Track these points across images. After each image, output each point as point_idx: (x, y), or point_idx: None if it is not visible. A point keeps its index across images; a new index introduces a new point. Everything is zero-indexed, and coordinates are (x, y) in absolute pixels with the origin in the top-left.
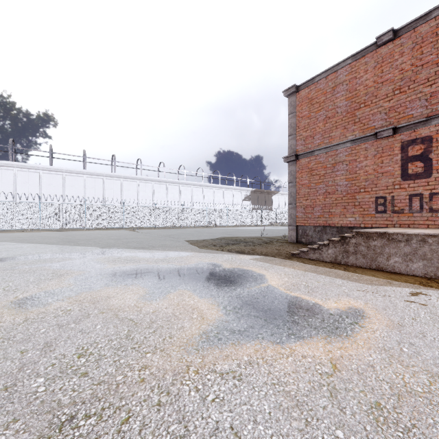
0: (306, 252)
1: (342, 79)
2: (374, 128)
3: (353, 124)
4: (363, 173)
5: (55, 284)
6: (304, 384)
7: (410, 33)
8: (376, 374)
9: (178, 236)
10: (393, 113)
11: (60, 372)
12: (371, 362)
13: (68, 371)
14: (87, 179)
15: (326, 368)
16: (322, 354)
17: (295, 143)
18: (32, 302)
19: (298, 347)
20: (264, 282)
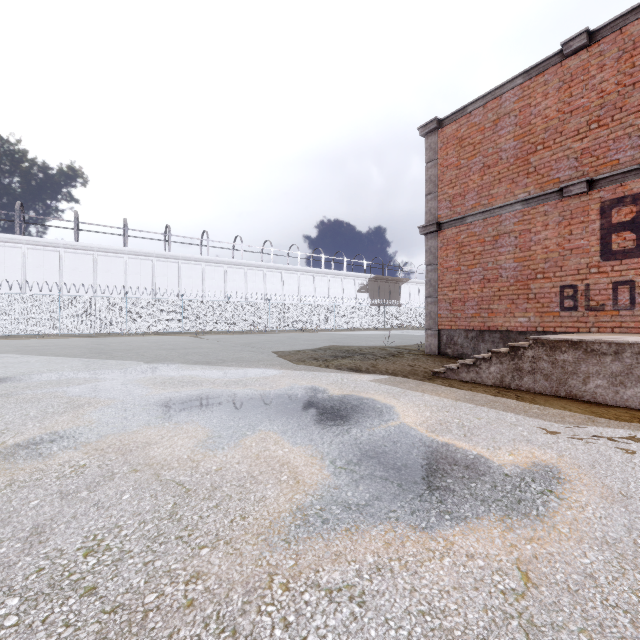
0: (456, 369)
1: (509, 107)
2: (559, 181)
3: (526, 176)
4: (542, 249)
5: (68, 421)
6: (476, 614)
7: (615, 35)
8: (601, 594)
9: (262, 346)
10: (588, 158)
11: (50, 585)
12: (588, 568)
13: (63, 583)
14: (129, 261)
15: (512, 580)
16: (500, 552)
17: (436, 205)
18: (26, 451)
19: (458, 537)
20: (394, 419)
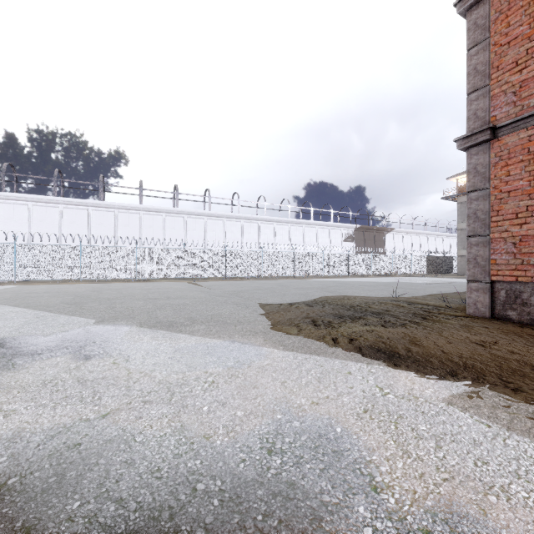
0: None
1: None
2: None
3: None
4: None
5: None
6: None
7: None
8: None
9: (250, 295)
10: None
11: None
12: None
13: None
14: (143, 216)
15: None
16: None
17: (487, 103)
18: None
19: None
20: None
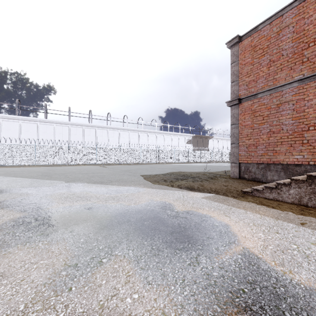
0: (261, 190)
1: (288, 22)
2: None
3: (301, 64)
4: (313, 111)
5: None
6: None
7: None
8: None
9: (135, 171)
10: None
11: None
12: None
13: None
14: (71, 128)
15: None
16: None
17: (237, 88)
18: None
19: None
20: (235, 243)
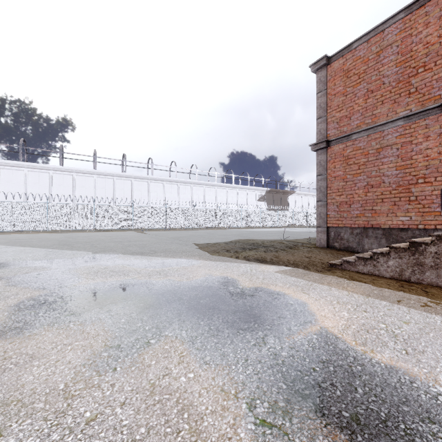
0: (353, 262)
1: (391, 39)
2: (440, 98)
3: (407, 96)
4: (423, 158)
5: None
6: None
7: None
8: None
9: (187, 239)
10: None
11: None
12: None
13: None
14: (97, 179)
15: None
16: None
17: (325, 126)
18: None
19: None
20: (312, 322)
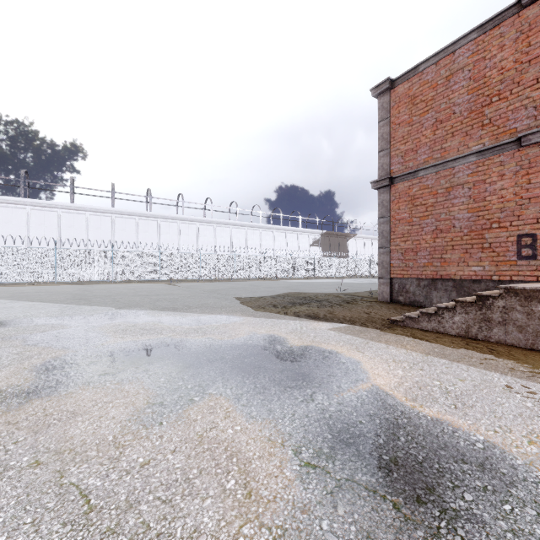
0: (416, 318)
1: (462, 63)
2: (516, 131)
3: (480, 128)
4: (497, 199)
5: (4, 377)
6: None
7: None
8: None
9: (227, 292)
10: None
11: None
12: None
13: None
14: (116, 219)
15: None
16: None
17: (388, 161)
18: None
19: None
20: (363, 380)
